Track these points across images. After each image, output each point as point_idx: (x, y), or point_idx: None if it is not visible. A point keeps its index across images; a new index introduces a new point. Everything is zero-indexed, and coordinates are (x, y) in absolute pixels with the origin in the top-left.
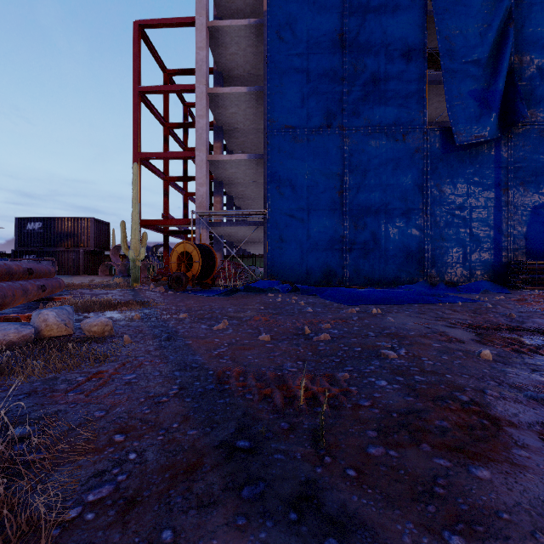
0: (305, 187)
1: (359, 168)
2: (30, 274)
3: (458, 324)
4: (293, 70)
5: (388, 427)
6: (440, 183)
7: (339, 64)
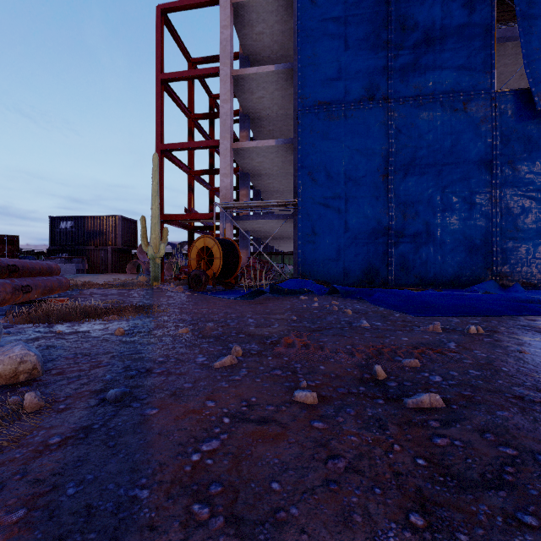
0: (342, 171)
1: (407, 146)
2: (12, 272)
3: None
4: (328, 38)
5: None
6: (514, 159)
7: (383, 24)
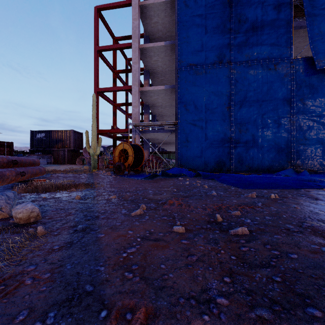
0: (203, 105)
1: (242, 90)
2: (14, 164)
3: None
4: (195, 26)
5: None
6: (304, 98)
7: (227, 19)
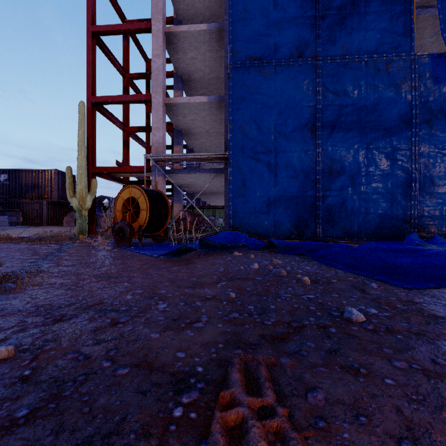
0: (272, 126)
1: (334, 103)
2: None
3: None
4: None
5: None
6: (431, 118)
7: None
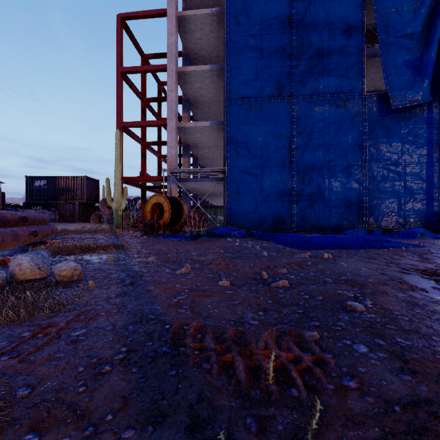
0: (259, 148)
1: (305, 131)
2: (24, 222)
3: (411, 270)
4: (248, 49)
5: (396, 434)
6: (377, 142)
7: (288, 42)
